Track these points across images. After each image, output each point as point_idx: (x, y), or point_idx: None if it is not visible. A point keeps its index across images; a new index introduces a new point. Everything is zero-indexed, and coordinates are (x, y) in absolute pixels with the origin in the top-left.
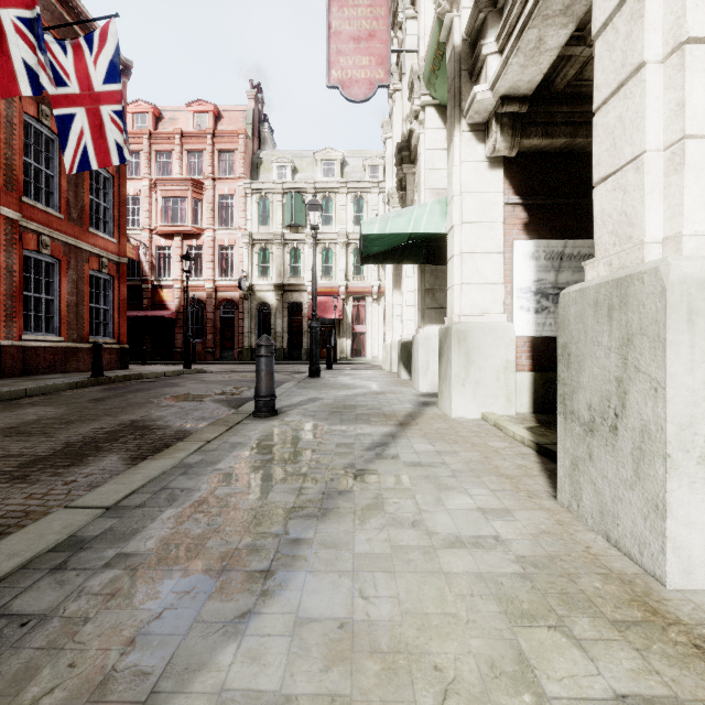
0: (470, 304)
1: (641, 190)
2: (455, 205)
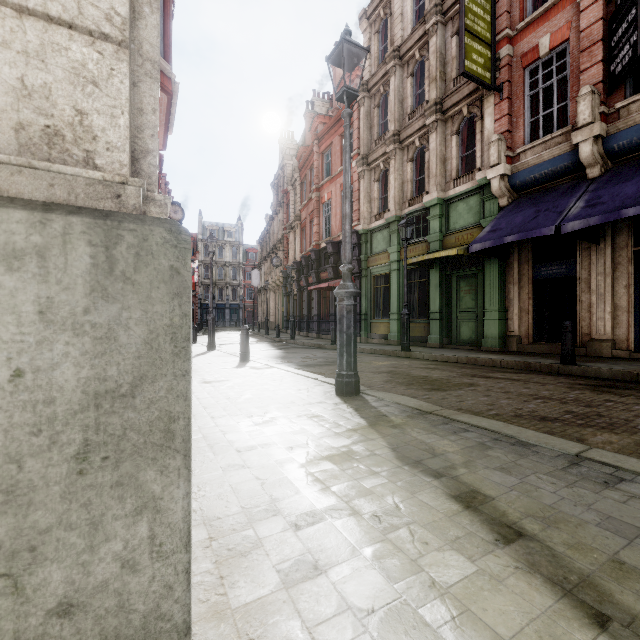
0: None
1: None
2: None
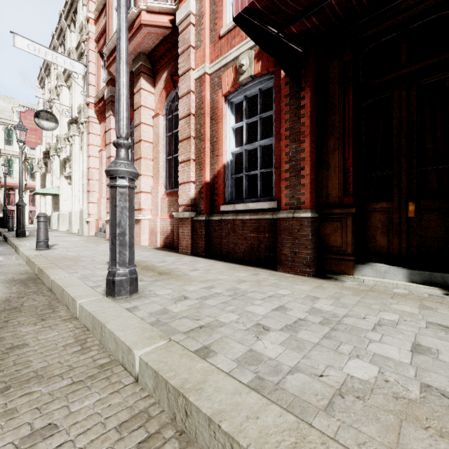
0: (64, 210)
1: (73, 205)
2: (61, 190)
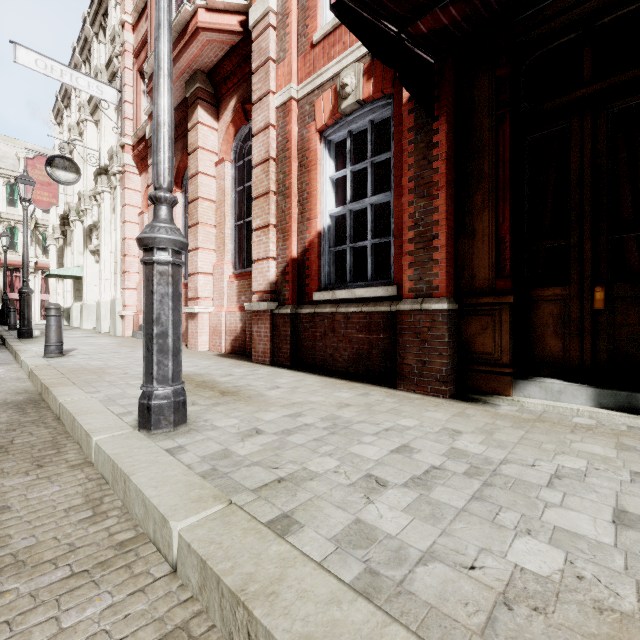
0: (90, 299)
1: (102, 293)
2: (85, 271)
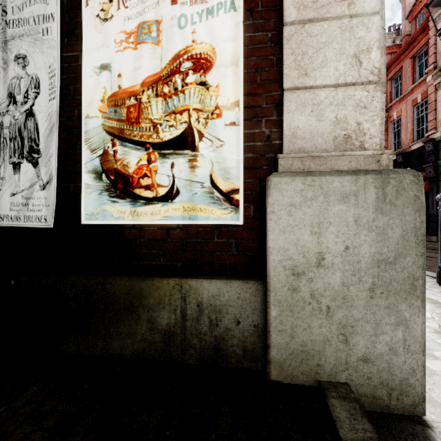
0: None
1: None
2: None
